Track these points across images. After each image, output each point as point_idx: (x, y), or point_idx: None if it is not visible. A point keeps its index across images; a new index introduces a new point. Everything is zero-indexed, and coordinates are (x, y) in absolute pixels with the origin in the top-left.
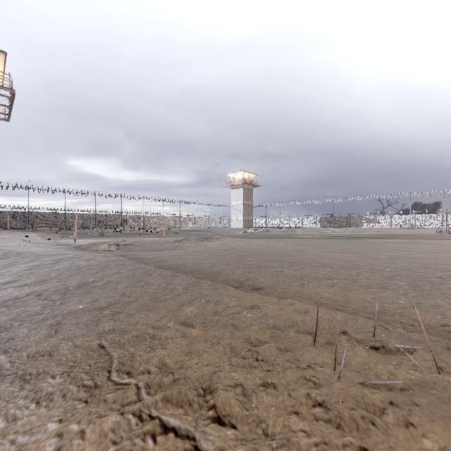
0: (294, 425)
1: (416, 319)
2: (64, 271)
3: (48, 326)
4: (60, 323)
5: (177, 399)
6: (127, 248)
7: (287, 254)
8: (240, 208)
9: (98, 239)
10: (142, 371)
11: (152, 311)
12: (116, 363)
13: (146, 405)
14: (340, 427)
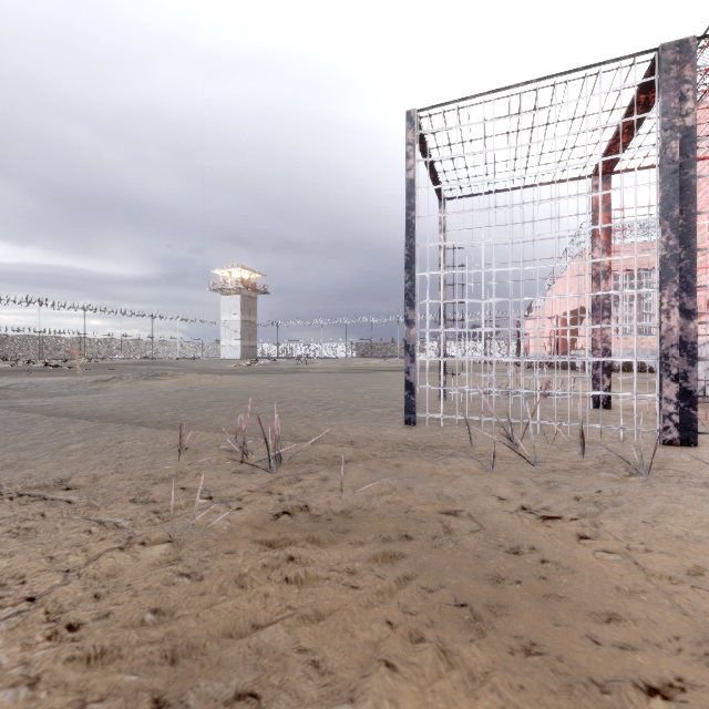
0: (121, 481)
1: (293, 433)
2: None
3: None
4: None
5: (36, 485)
6: None
7: (259, 392)
8: (236, 327)
9: None
10: (7, 479)
11: (27, 450)
12: None
13: (7, 489)
14: (154, 480)
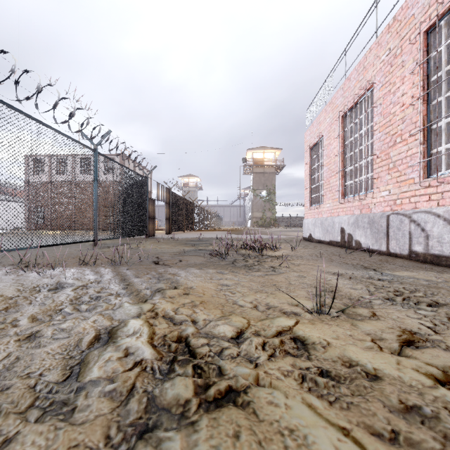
0: None
1: None
2: None
3: None
4: None
5: None
6: None
7: None
8: None
9: None
10: None
11: None
12: None
13: None
14: None
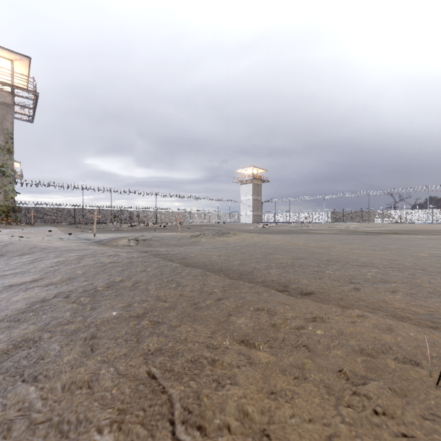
0: None
1: None
2: (89, 268)
3: (82, 341)
4: (95, 336)
5: None
6: (146, 243)
7: (314, 250)
8: (249, 204)
9: (115, 233)
10: (219, 425)
11: (197, 322)
12: (179, 409)
13: None
14: None
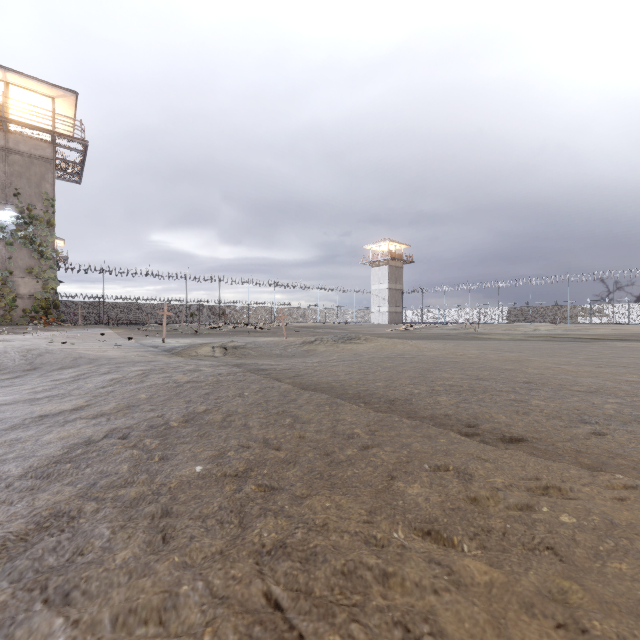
0: None
1: None
2: (157, 391)
3: (148, 521)
4: (168, 513)
5: None
6: (238, 353)
7: (499, 366)
8: (384, 295)
9: (193, 338)
10: None
11: (338, 489)
12: None
13: None
14: None
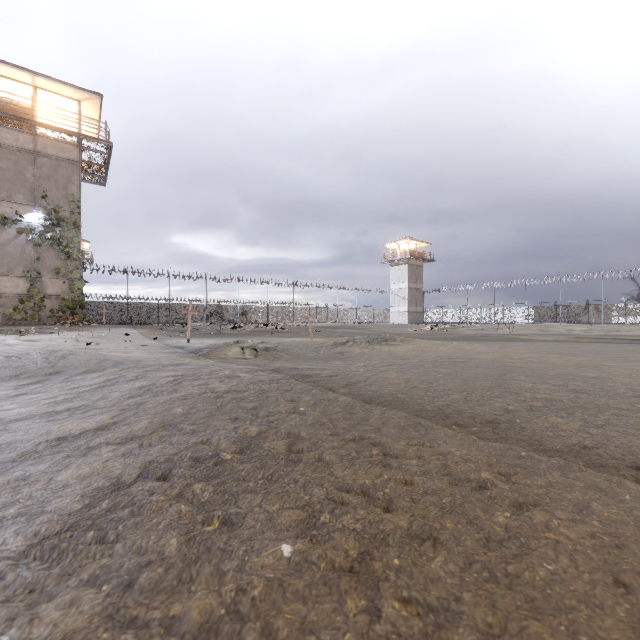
0: None
1: None
2: (195, 404)
3: None
4: None
5: None
6: (269, 355)
7: (578, 373)
8: (404, 295)
9: (217, 339)
10: None
11: (552, 618)
12: None
13: None
14: None
